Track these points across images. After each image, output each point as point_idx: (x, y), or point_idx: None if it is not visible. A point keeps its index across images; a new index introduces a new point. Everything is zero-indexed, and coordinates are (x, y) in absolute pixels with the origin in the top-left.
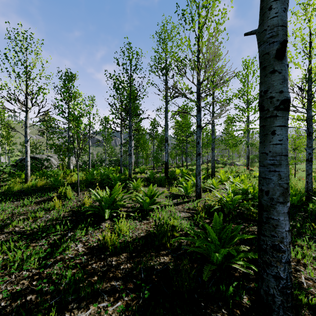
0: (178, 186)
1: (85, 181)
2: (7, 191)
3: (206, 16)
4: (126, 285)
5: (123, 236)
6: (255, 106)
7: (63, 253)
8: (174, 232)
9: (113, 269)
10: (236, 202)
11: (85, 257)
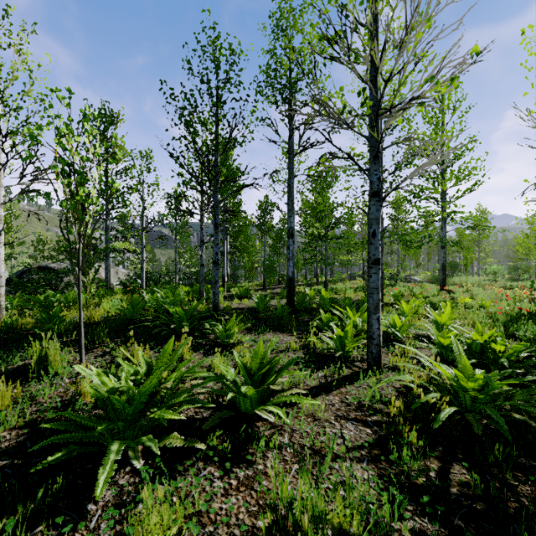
0: (318, 331)
1: (115, 322)
2: None
3: None
4: None
5: None
6: (459, 169)
7: None
8: None
9: None
10: (492, 393)
11: None
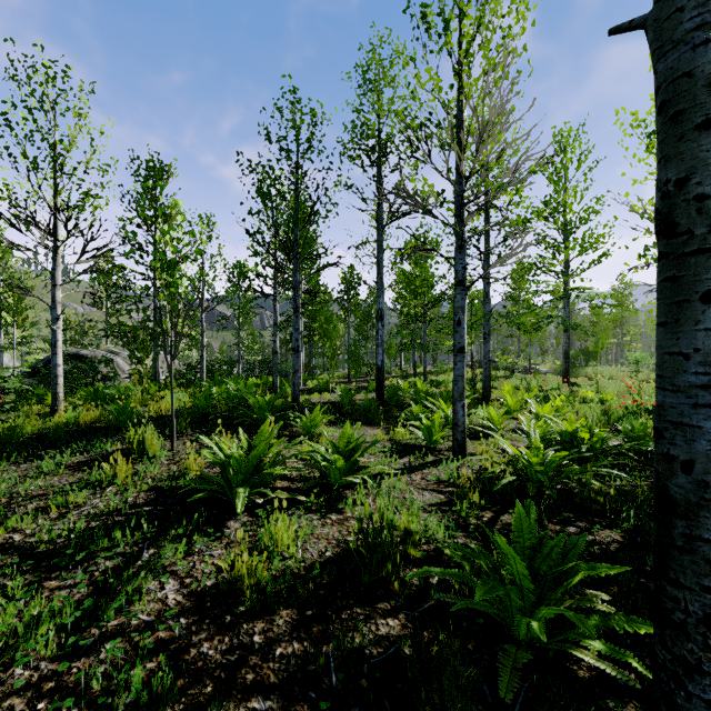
0: (408, 425)
1: (191, 414)
2: (7, 436)
3: (480, 17)
4: (291, 709)
5: (282, 559)
6: (583, 237)
7: (125, 613)
8: (409, 548)
9: (256, 660)
10: (554, 467)
11: (183, 623)
